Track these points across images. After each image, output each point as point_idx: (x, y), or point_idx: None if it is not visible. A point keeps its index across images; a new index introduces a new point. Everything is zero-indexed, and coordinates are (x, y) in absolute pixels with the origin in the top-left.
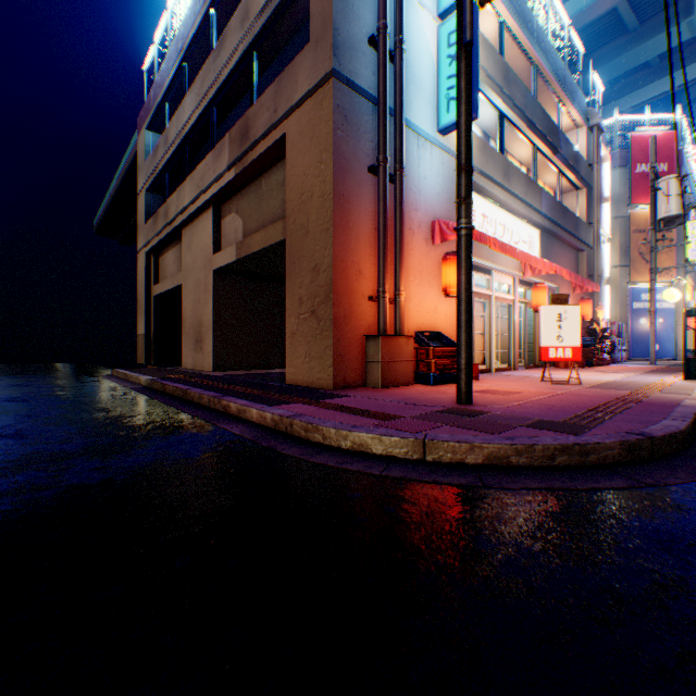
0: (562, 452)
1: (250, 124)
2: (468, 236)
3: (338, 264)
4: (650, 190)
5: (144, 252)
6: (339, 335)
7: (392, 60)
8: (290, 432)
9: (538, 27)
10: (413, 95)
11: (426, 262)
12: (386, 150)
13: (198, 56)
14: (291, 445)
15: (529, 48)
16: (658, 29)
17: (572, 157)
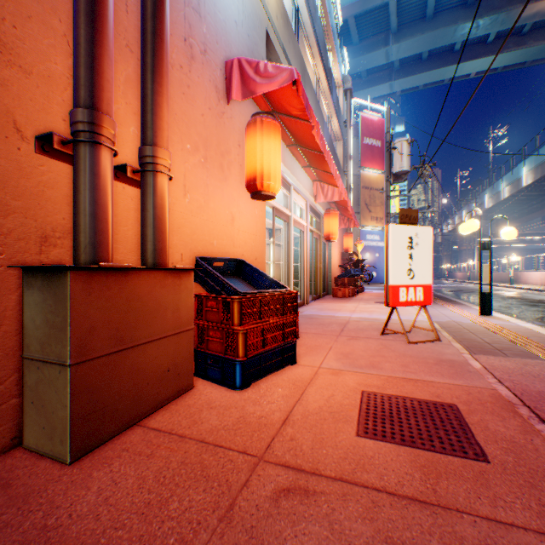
0: None
1: None
2: None
3: None
4: (387, 150)
5: None
6: None
7: None
8: None
9: None
10: None
11: (218, 130)
12: None
13: None
14: None
15: None
16: (370, 49)
17: (337, 107)
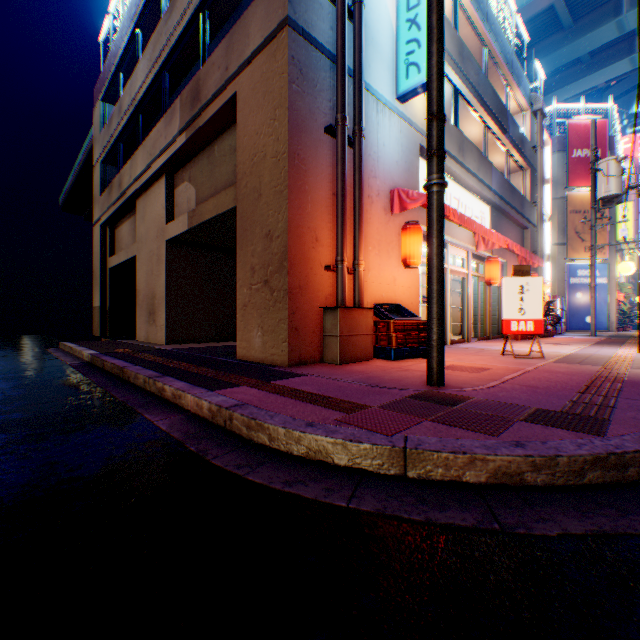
0: (594, 466)
1: (201, 85)
2: (440, 193)
3: (293, 230)
4: (590, 172)
5: (99, 224)
6: (294, 307)
7: (350, 17)
8: (230, 427)
9: (489, 9)
10: (372, 57)
11: (385, 232)
12: (345, 109)
13: (151, 22)
14: (228, 449)
15: (481, 28)
16: (590, 27)
17: (518, 138)
